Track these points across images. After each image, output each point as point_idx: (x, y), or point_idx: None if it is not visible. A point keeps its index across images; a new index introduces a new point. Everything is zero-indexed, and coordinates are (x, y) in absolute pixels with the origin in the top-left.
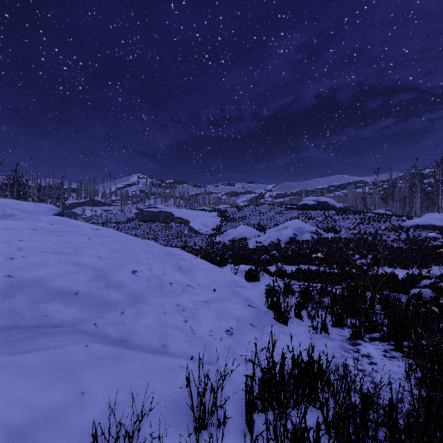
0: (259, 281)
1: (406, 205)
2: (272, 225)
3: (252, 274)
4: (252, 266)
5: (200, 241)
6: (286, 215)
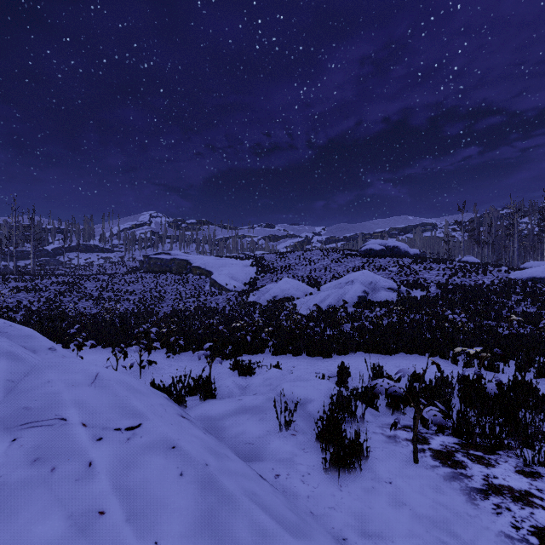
0: (364, 463)
1: (495, 251)
2: (328, 278)
3: (346, 447)
4: (324, 380)
5: (226, 301)
6: (346, 264)
